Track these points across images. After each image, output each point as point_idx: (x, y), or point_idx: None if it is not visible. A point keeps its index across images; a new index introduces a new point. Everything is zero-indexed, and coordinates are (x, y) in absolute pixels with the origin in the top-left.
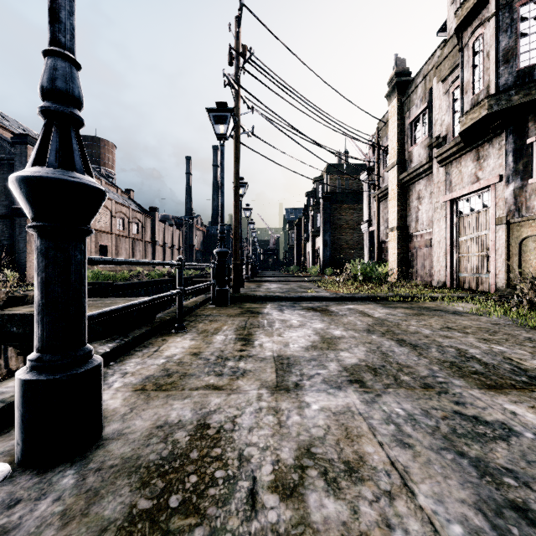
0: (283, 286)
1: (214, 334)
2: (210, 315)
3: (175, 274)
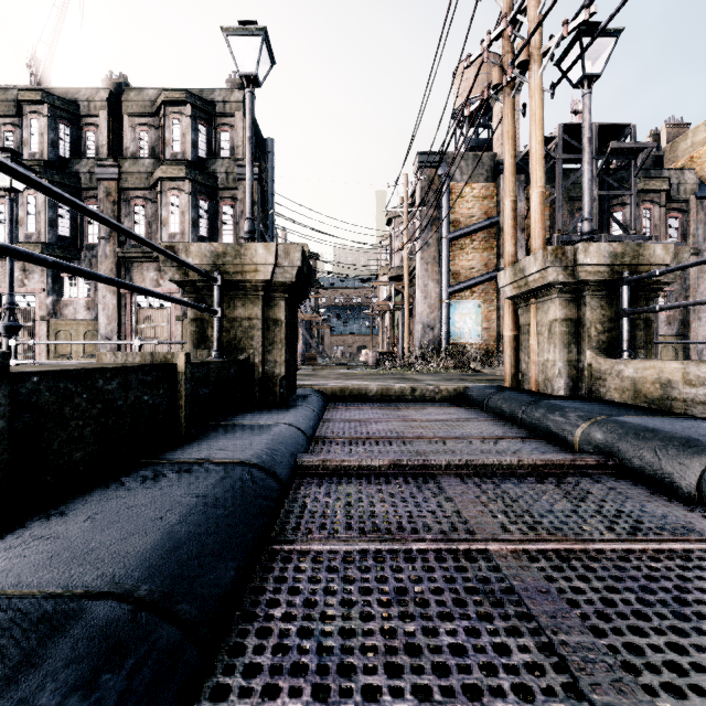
0: None
1: None
2: None
3: None
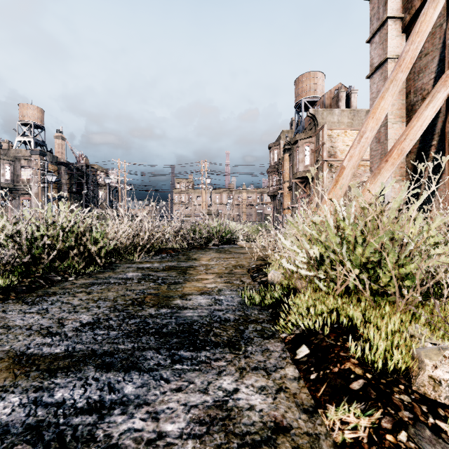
0: None
1: None
2: None
3: None
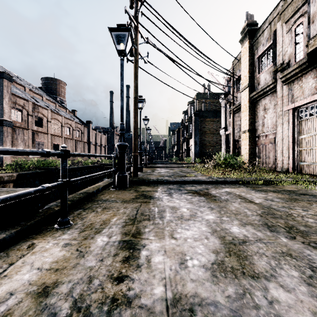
0: (169, 170)
1: (97, 233)
2: (107, 200)
3: (101, 162)
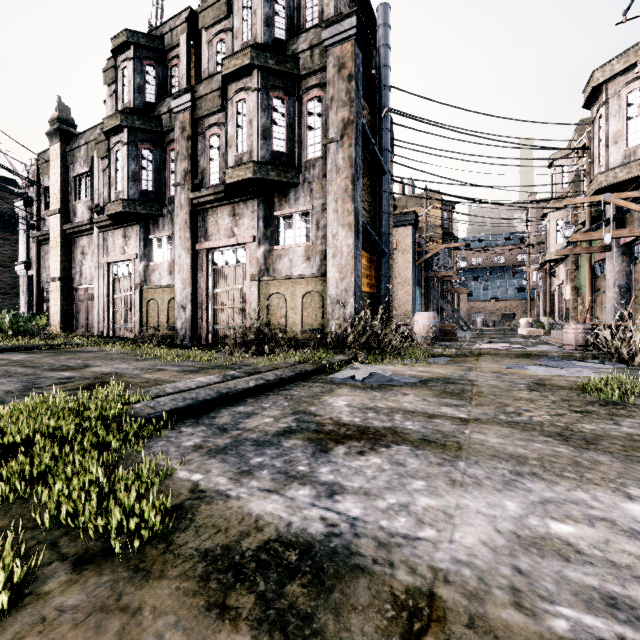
0: None
1: None
2: None
3: None
